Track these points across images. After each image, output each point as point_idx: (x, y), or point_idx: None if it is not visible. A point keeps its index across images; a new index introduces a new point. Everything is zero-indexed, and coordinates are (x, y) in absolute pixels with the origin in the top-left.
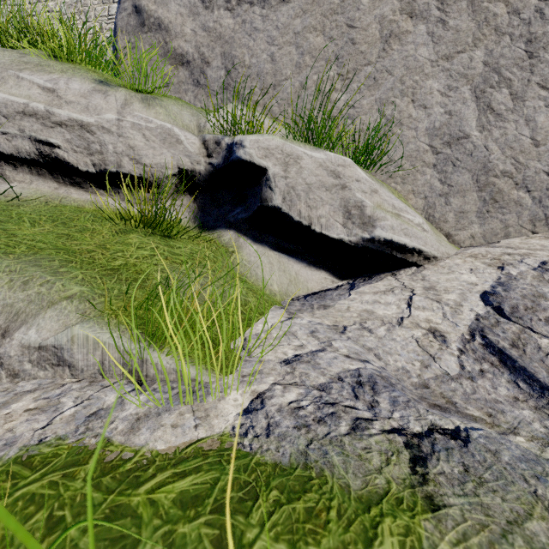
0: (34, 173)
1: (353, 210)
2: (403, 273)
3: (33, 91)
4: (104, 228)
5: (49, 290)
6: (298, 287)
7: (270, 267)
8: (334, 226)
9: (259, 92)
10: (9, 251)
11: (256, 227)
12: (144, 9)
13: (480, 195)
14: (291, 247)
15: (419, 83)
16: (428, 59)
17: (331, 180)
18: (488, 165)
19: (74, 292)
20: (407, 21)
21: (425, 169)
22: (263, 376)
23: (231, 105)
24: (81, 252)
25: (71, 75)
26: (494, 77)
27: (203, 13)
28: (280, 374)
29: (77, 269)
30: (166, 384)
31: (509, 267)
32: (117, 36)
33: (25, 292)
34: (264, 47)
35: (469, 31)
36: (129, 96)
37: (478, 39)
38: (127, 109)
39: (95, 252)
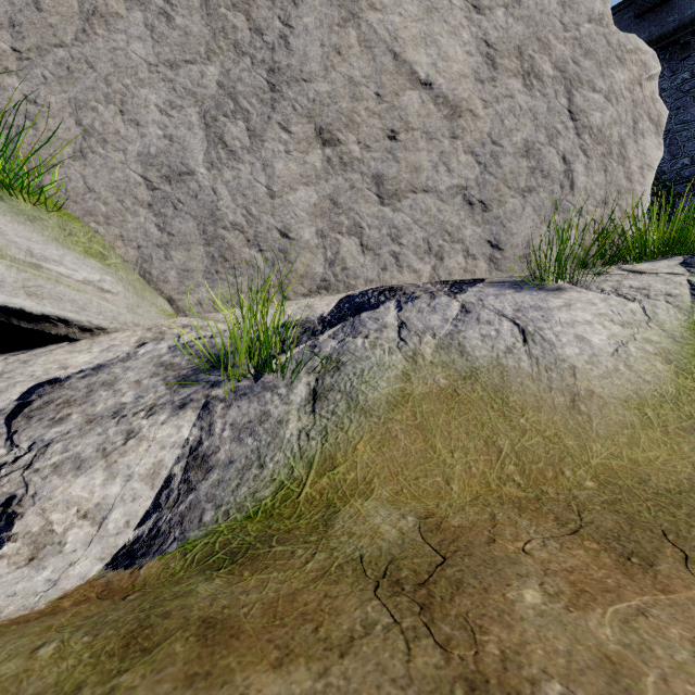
0: None
1: None
2: (39, 351)
3: None
4: None
5: None
6: None
7: None
8: None
9: None
10: None
11: None
12: None
13: (209, 250)
14: None
15: (130, 89)
16: (145, 60)
17: None
18: (217, 214)
19: None
20: (119, 1)
21: (137, 208)
22: None
23: None
24: None
25: None
26: (230, 104)
27: None
28: None
29: None
30: None
31: (153, 343)
32: None
33: None
34: None
35: (202, 38)
36: None
37: (213, 52)
38: None
39: None
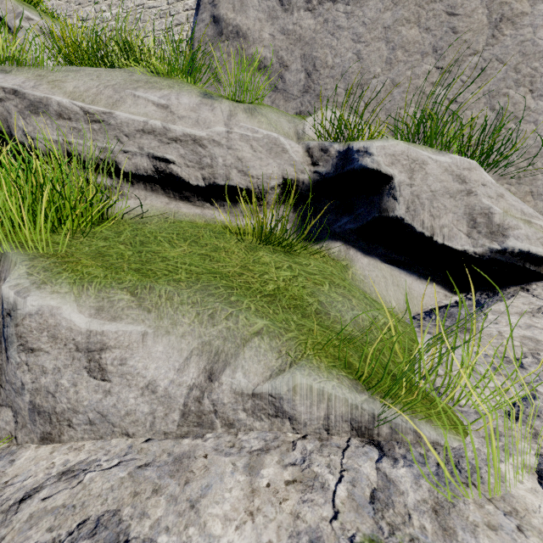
0: (148, 189)
1: (479, 218)
2: (537, 288)
3: (149, 108)
4: (232, 246)
5: (236, 324)
6: (413, 303)
7: (385, 281)
8: (458, 236)
9: (343, 92)
10: (176, 278)
11: (364, 238)
12: (223, 19)
13: None
14: (400, 258)
15: (538, 70)
16: None
17: (456, 186)
18: None
19: (260, 327)
20: (523, 2)
21: None
22: (509, 439)
23: (325, 108)
24: (233, 276)
25: (179, 90)
26: None
27: (282, 16)
28: (526, 436)
29: (244, 297)
30: (409, 448)
31: None
32: (194, 47)
33: (215, 328)
34: (349, 45)
35: None
36: (232, 107)
37: None
38: (233, 120)
39: (245, 275)
